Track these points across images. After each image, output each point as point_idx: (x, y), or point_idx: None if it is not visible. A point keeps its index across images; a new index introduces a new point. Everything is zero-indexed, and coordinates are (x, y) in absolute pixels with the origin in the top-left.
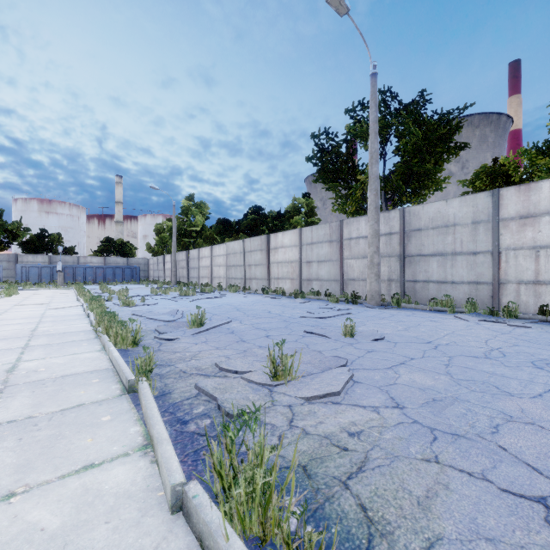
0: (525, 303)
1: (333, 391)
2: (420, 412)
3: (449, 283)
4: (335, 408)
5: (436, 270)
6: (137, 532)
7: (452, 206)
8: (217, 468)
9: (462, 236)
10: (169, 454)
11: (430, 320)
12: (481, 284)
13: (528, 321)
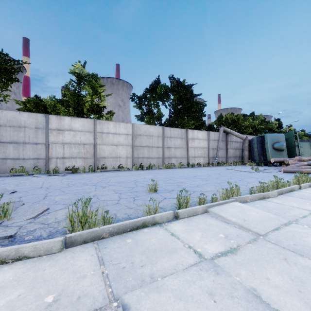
0: (59, 167)
1: (46, 209)
2: (79, 203)
3: (21, 159)
4: (52, 214)
5: (12, 151)
6: (62, 259)
7: (23, 116)
8: (80, 220)
9: (30, 134)
10: (37, 242)
11: (22, 180)
12: (40, 159)
13: (65, 174)
